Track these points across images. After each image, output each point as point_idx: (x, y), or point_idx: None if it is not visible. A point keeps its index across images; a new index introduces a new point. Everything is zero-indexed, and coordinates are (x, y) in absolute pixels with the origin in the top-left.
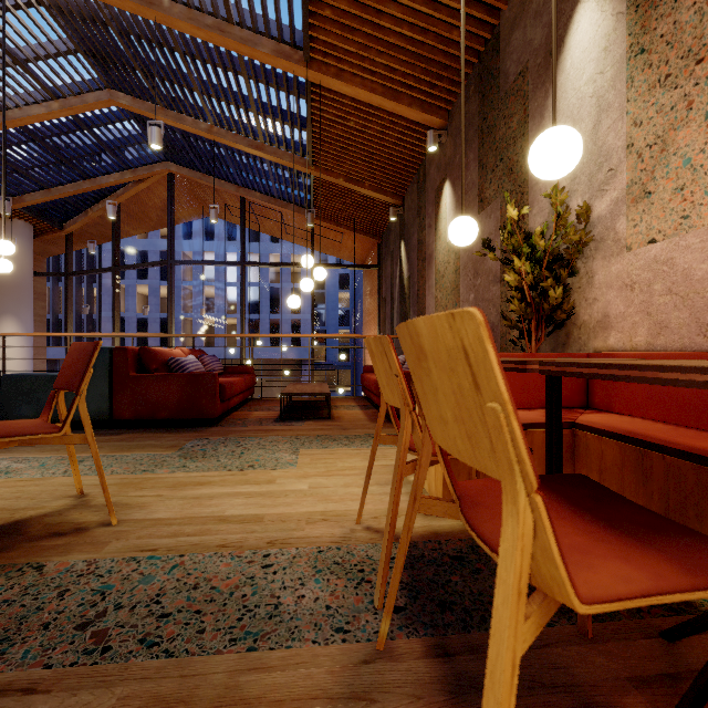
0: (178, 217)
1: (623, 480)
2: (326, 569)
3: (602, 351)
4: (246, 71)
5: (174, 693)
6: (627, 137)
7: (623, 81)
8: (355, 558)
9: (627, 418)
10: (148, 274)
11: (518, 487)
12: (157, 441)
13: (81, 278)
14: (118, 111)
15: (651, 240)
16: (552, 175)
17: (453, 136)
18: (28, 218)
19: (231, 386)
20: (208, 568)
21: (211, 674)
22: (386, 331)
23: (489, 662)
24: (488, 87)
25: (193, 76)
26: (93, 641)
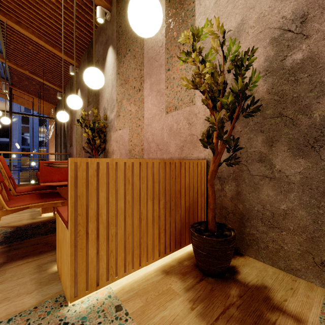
0: None
1: None
2: None
3: None
4: None
5: None
6: (116, 97)
7: (116, 80)
8: None
9: None
10: None
11: None
12: None
13: None
14: None
15: (120, 129)
16: (73, 108)
17: (81, 71)
18: None
19: None
20: None
21: None
22: (58, 151)
23: None
24: (90, 59)
25: None
26: None
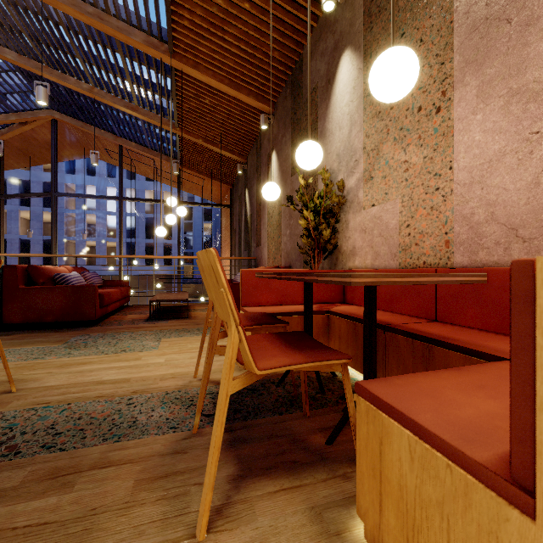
0: (61, 156)
1: (348, 341)
2: (170, 401)
3: (352, 268)
4: (122, 51)
5: (66, 465)
6: (363, 143)
7: (361, 109)
8: (189, 395)
9: (358, 307)
10: (31, 202)
11: (232, 323)
12: (45, 338)
13: None
14: (4, 63)
15: (373, 205)
16: (307, 168)
17: (277, 120)
18: None
19: (109, 295)
20: (89, 408)
21: (90, 454)
22: (236, 254)
23: (219, 396)
24: (297, 93)
25: (75, 47)
26: (7, 450)
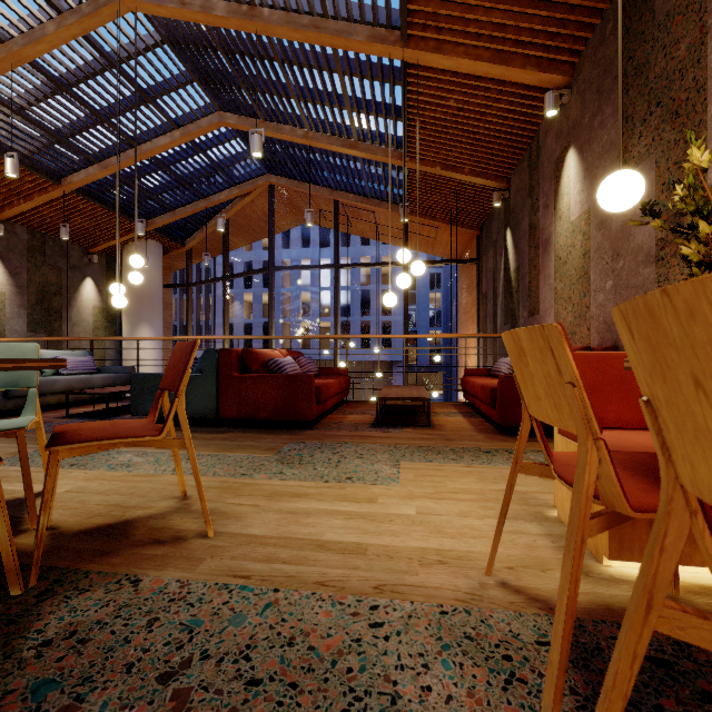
0: (278, 226)
1: None
2: (456, 644)
3: None
4: (340, 66)
5: None
6: None
7: None
8: (494, 632)
9: None
10: (253, 283)
11: None
12: (257, 443)
13: (200, 289)
14: (227, 131)
15: None
16: None
17: (579, 93)
18: (158, 238)
19: (327, 388)
20: (305, 614)
21: None
22: (487, 330)
23: None
24: (636, 17)
25: (290, 84)
26: (173, 705)
